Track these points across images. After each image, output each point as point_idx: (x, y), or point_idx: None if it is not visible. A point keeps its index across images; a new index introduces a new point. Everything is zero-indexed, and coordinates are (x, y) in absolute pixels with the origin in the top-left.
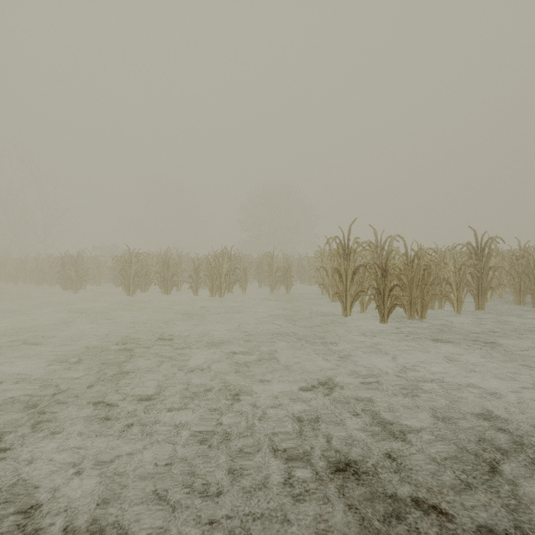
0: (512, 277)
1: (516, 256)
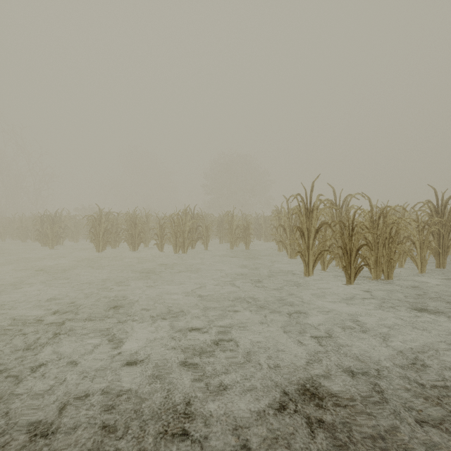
0: None
1: None
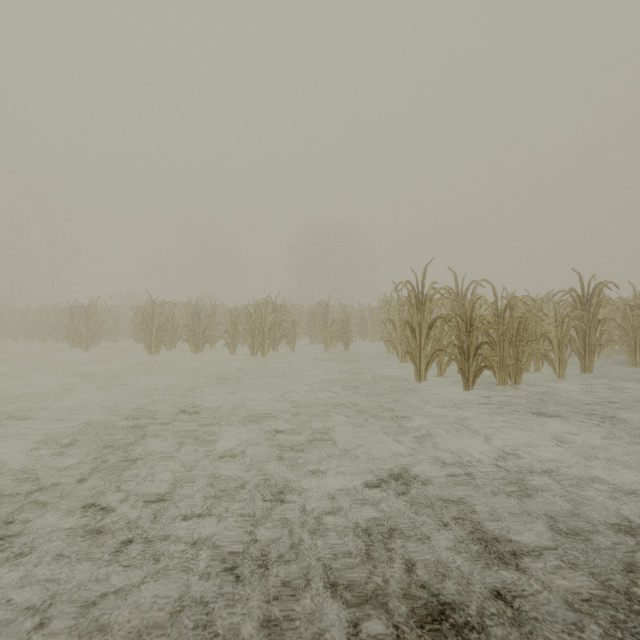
0: (625, 332)
1: (630, 305)
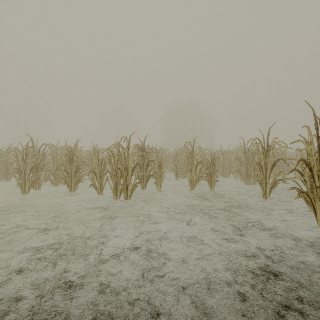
0: None
1: None
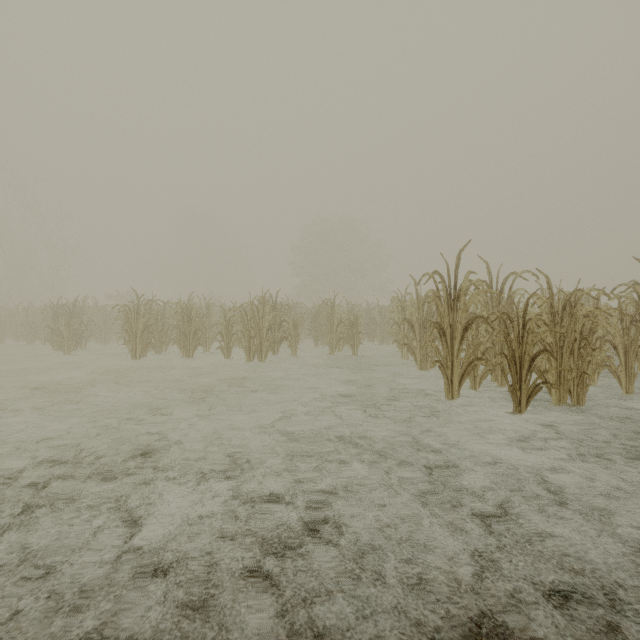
0: None
1: None
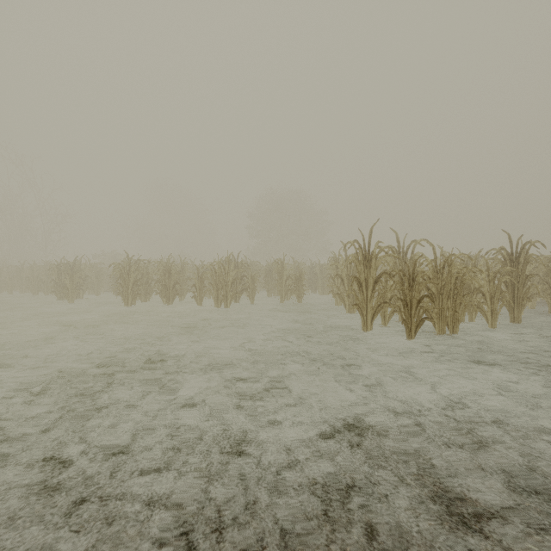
0: (548, 287)
1: None
